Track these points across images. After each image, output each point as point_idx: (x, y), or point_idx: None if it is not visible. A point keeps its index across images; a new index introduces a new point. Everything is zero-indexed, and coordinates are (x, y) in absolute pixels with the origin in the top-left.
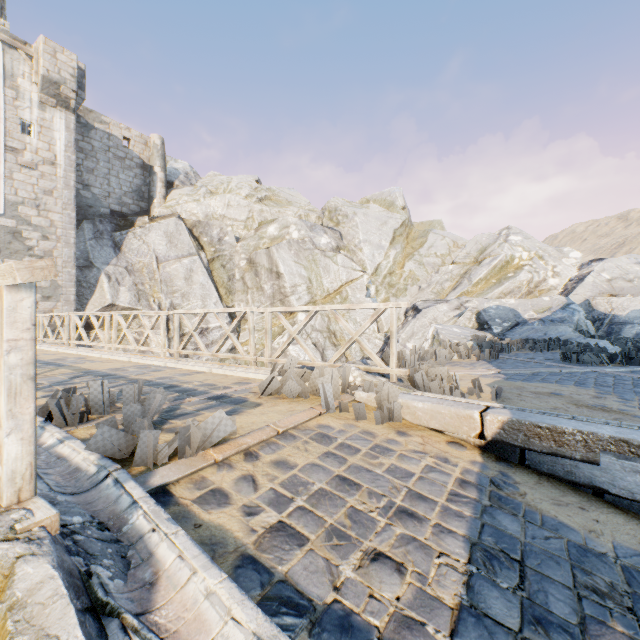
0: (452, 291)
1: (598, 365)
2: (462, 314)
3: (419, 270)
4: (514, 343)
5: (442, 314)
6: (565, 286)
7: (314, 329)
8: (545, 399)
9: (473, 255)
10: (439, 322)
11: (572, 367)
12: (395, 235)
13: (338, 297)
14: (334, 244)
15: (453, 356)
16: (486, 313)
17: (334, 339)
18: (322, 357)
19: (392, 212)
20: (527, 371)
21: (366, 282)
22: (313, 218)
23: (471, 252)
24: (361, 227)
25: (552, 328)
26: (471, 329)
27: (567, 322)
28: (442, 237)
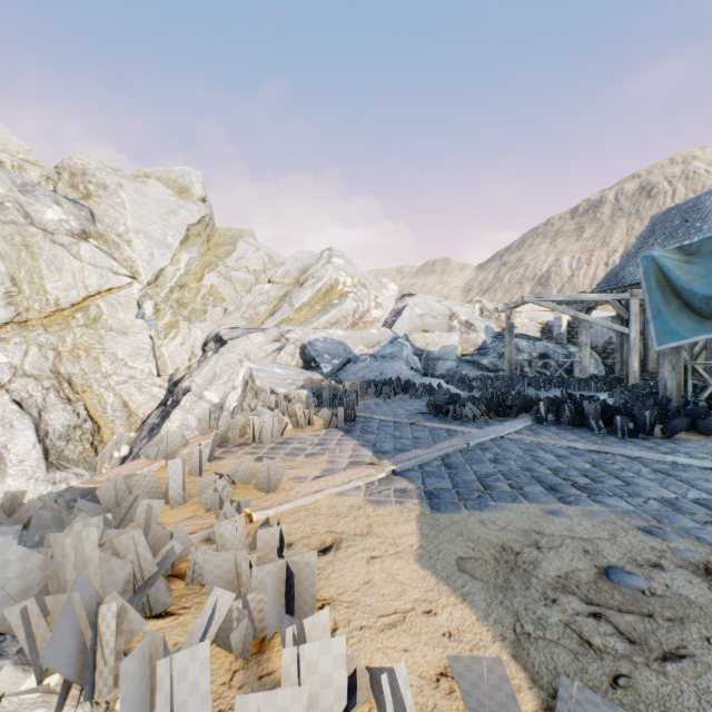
0: (270, 317)
1: (479, 420)
2: (284, 348)
3: (225, 287)
4: (357, 388)
5: (257, 347)
6: (385, 319)
7: (20, 373)
8: (700, 669)
9: (294, 275)
10: (253, 359)
11: (466, 431)
12: (190, 233)
13: (80, 316)
14: (76, 225)
15: (286, 426)
16: (313, 347)
17: (69, 390)
18: (37, 426)
19: (186, 200)
20: (432, 456)
21: (138, 295)
22: (34, 175)
23: (292, 271)
24: (131, 208)
25: (388, 366)
26: (298, 368)
27: (398, 358)
28: (256, 249)
